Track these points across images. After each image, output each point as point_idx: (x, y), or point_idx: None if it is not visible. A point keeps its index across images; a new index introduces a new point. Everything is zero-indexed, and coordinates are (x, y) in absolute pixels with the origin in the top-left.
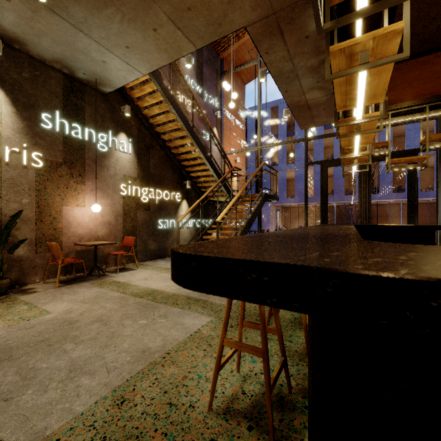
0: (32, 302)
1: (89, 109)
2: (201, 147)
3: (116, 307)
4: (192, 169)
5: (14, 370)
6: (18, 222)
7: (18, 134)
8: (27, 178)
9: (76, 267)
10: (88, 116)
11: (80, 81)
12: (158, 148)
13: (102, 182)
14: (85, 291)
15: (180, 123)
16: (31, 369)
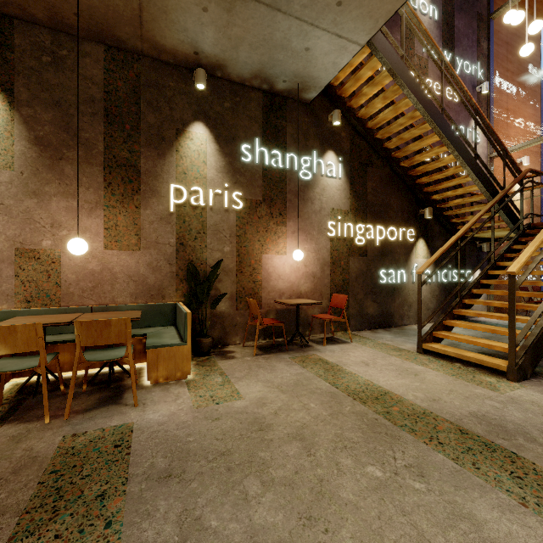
0: (227, 372)
1: (290, 129)
2: (457, 144)
3: (325, 414)
4: (436, 187)
5: (177, 509)
6: (221, 273)
7: (221, 173)
8: (229, 223)
9: (275, 330)
10: (289, 137)
11: (281, 95)
12: (379, 164)
13: (305, 221)
14: (284, 368)
15: (420, 111)
16: (196, 522)
